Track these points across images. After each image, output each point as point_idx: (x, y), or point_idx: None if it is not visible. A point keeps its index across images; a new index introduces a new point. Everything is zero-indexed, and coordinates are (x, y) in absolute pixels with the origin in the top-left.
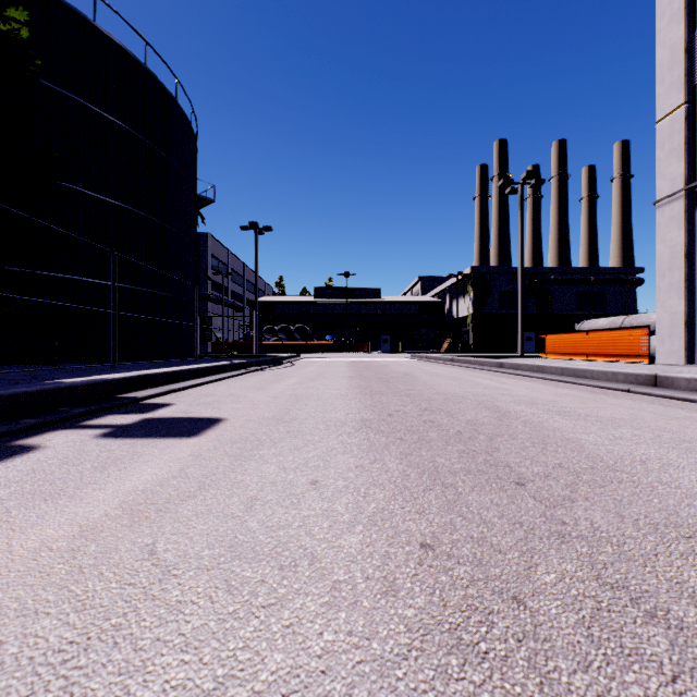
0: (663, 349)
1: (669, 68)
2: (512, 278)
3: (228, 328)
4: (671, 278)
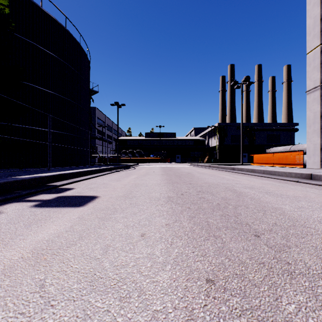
0: (310, 161)
1: (313, 28)
2: (237, 128)
3: (105, 151)
4: (314, 127)
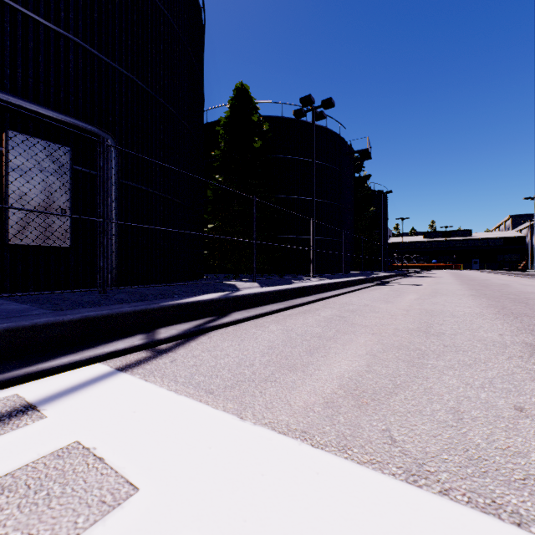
0: None
1: None
2: None
3: None
4: None
